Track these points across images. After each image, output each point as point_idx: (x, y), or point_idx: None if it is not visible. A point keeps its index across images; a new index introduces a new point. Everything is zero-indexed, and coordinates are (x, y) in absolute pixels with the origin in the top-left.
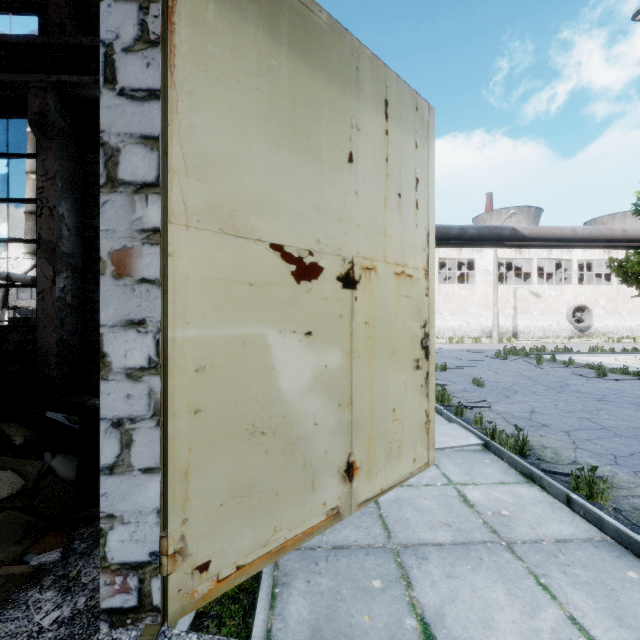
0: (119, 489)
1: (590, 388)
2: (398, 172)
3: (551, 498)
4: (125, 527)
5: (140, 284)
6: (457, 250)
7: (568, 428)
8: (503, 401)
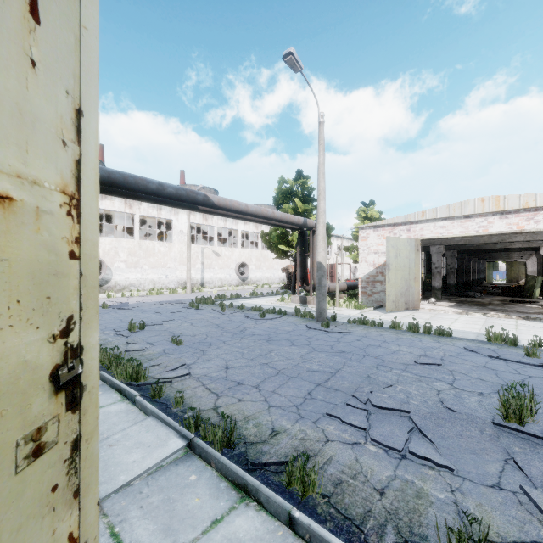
0: None
1: (259, 329)
2: None
3: (271, 520)
4: None
5: None
6: (157, 210)
7: (257, 381)
8: (201, 360)
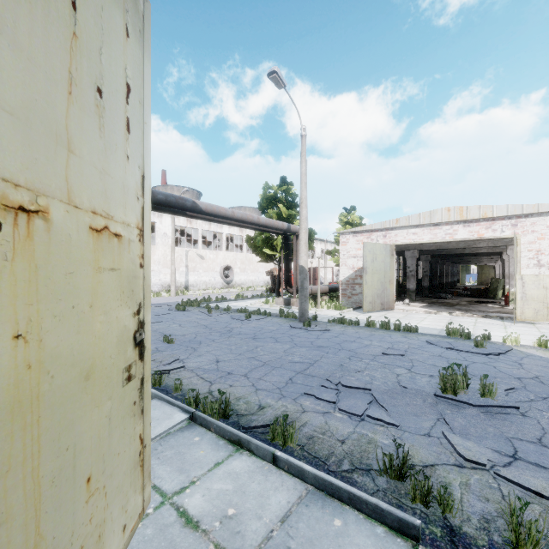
0: None
1: (246, 329)
2: (97, 49)
3: (260, 461)
4: None
5: None
6: None
7: (245, 371)
8: (193, 355)
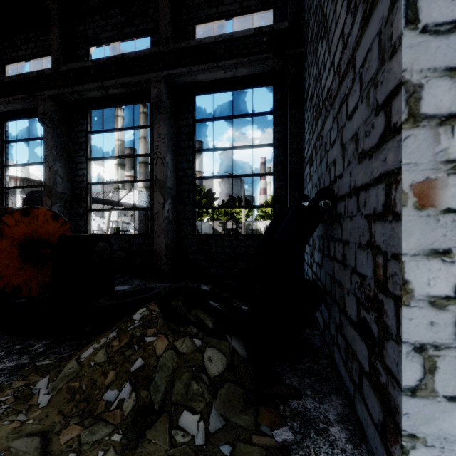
0: (421, 412)
1: None
2: None
3: None
4: (428, 449)
5: (444, 214)
6: None
7: None
8: None
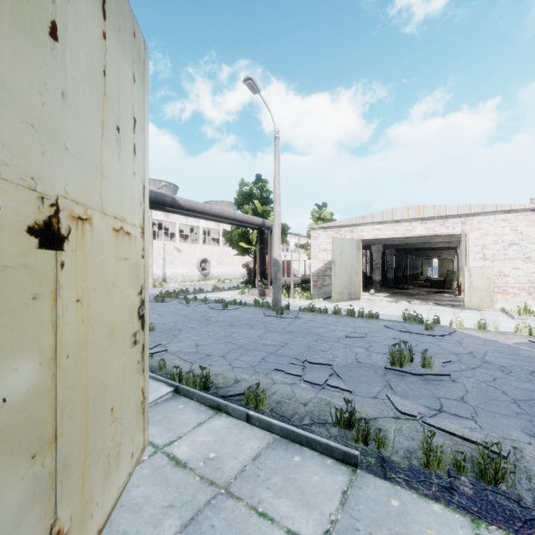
0: None
1: (223, 318)
2: (117, 98)
3: (236, 420)
4: None
5: None
6: None
7: (223, 353)
8: (174, 341)
